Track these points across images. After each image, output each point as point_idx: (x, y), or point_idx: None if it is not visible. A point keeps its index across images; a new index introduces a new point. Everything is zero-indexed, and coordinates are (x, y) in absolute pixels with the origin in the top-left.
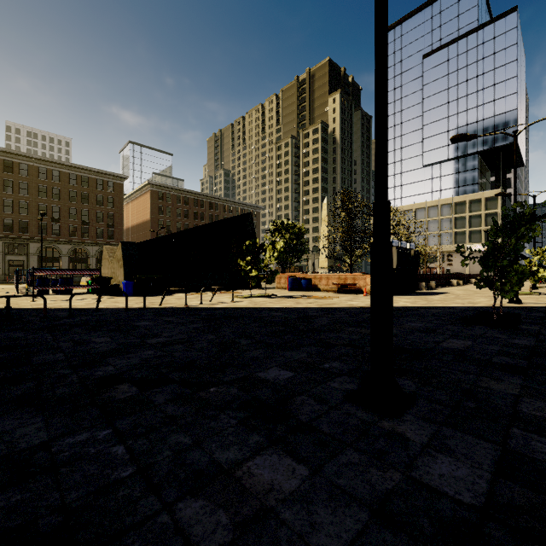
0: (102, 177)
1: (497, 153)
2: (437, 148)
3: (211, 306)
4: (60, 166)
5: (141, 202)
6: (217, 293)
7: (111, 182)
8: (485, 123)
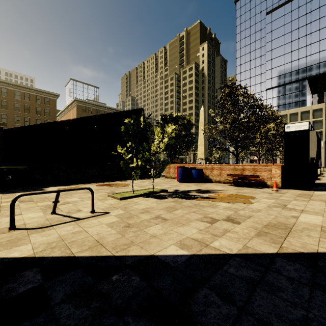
0: (40, 94)
1: (320, 78)
2: (276, 76)
3: (2, 249)
4: (7, 85)
5: (71, 114)
6: (100, 185)
7: (47, 98)
8: (312, 57)
